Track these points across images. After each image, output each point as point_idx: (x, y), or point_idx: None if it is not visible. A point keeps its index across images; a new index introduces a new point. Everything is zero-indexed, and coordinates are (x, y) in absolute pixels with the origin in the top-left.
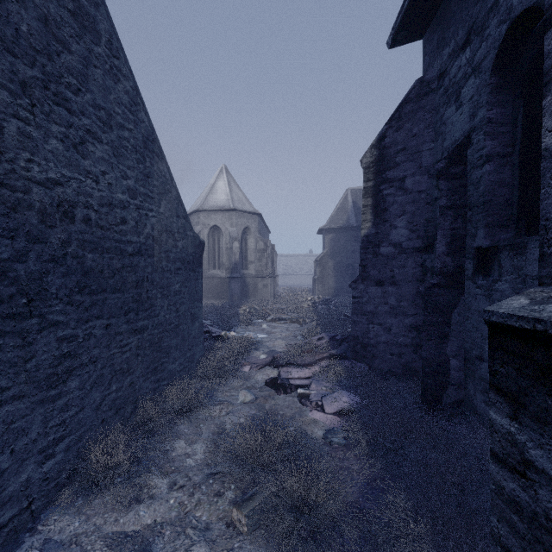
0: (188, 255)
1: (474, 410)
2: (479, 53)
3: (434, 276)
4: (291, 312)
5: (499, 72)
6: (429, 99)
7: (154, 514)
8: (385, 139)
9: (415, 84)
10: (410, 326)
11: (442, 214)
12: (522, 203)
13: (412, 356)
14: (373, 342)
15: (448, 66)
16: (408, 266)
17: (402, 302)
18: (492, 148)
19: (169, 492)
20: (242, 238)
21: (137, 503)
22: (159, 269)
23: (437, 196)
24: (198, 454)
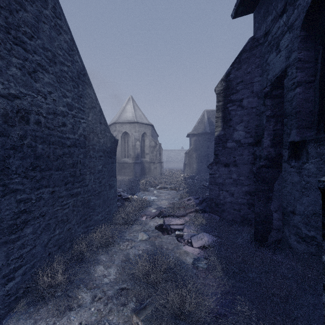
0: (107, 148)
1: (289, 245)
2: (292, 17)
3: (261, 160)
4: (171, 183)
5: (306, 28)
6: (258, 49)
7: (80, 318)
8: (230, 75)
9: (249, 40)
10: (245, 192)
11: (267, 120)
12: (321, 113)
13: (247, 211)
14: (222, 202)
15: (270, 28)
16: (244, 154)
17: (241, 177)
18: (301, 77)
19: (91, 302)
20: (142, 139)
21: (69, 310)
22: (88, 156)
23: (263, 110)
24: (112, 275)
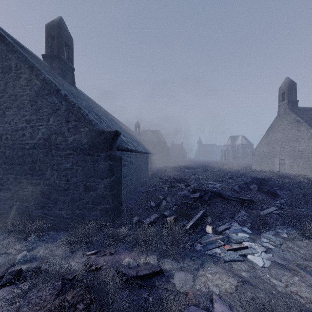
0: (82, 144)
1: None
2: None
3: None
4: None
5: None
6: None
7: None
8: None
9: None
10: None
11: None
12: None
13: None
14: None
15: None
16: None
17: None
18: None
19: None
20: None
21: None
22: (49, 155)
23: None
24: None
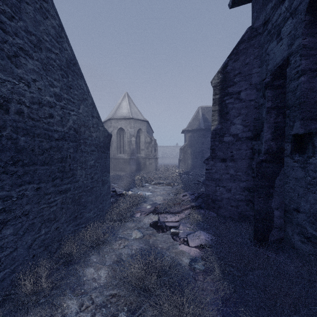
0: (100, 142)
1: (292, 245)
2: (295, 1)
3: (260, 155)
4: (166, 179)
5: (311, 12)
6: (257, 39)
7: None
8: (227, 67)
9: (247, 30)
10: (243, 188)
11: (268, 112)
12: None
13: (245, 207)
14: (219, 198)
15: (270, 16)
16: (242, 149)
17: (238, 172)
18: (306, 65)
19: (77, 311)
20: (137, 135)
21: None
22: (78, 150)
23: (263, 102)
24: (102, 279)
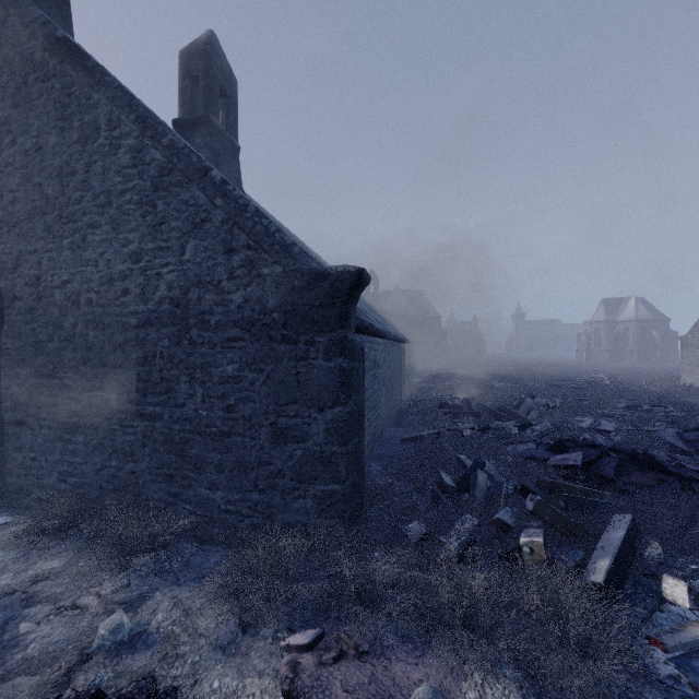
0: (266, 312)
1: None
2: None
3: None
4: None
5: None
6: None
7: None
8: None
9: None
10: None
11: None
12: None
13: None
14: None
15: None
16: None
17: None
18: None
19: None
20: None
21: None
22: (185, 342)
23: None
24: (8, 582)
